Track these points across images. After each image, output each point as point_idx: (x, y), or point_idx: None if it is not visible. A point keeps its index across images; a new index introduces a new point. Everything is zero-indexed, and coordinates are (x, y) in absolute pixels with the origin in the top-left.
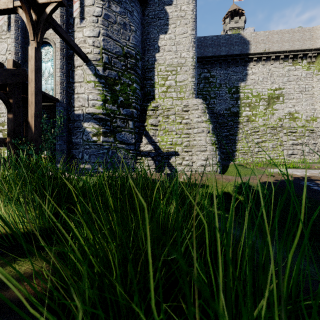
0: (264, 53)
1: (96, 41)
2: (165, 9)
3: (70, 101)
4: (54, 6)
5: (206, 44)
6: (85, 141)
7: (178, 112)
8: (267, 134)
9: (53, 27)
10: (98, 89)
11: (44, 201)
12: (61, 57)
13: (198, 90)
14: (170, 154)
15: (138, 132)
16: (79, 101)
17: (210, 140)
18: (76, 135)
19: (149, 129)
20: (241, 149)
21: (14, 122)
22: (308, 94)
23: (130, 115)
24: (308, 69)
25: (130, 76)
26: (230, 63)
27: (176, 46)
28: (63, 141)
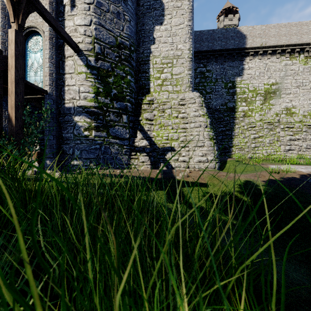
0: (261, 48)
1: (88, 30)
2: None
3: (60, 94)
4: None
5: (202, 38)
6: (76, 135)
7: (174, 106)
8: (264, 130)
9: (38, 10)
10: (90, 80)
11: None
12: (50, 46)
13: (194, 85)
14: (166, 149)
15: (132, 126)
16: (70, 93)
17: (208, 135)
18: (67, 129)
19: (144, 124)
20: (238, 145)
21: None
22: (306, 89)
23: (124, 109)
24: (306, 63)
25: (124, 68)
26: (226, 58)
27: (172, 37)
28: (53, 135)
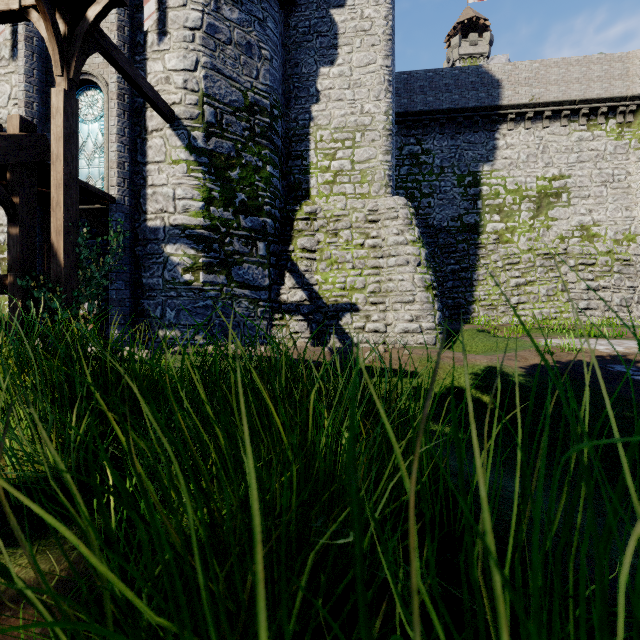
0: (531, 106)
1: (191, 79)
2: (331, 15)
3: (138, 202)
4: (103, 5)
5: (413, 86)
6: (168, 282)
7: (357, 224)
8: (537, 269)
9: (102, 49)
10: (195, 176)
11: (70, 412)
12: (119, 111)
13: (398, 180)
14: (340, 308)
15: (276, 264)
16: (157, 201)
17: (422, 281)
18: (151, 270)
19: (298, 259)
20: (484, 299)
21: (22, 244)
22: (619, 188)
23: (260, 230)
24: (619, 137)
25: (259, 150)
26: (461, 126)
27: (353, 90)
28: (124, 282)
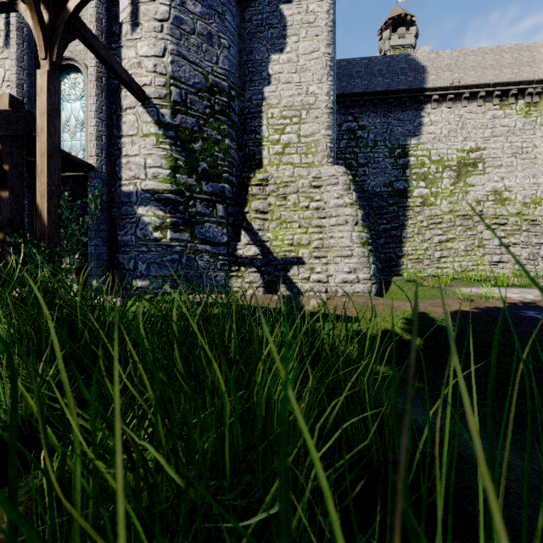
0: (451, 88)
1: (160, 64)
2: (281, 9)
3: (114, 170)
4: None
5: (350, 72)
6: (140, 239)
7: (303, 189)
8: (457, 228)
9: (81, 36)
10: (163, 148)
11: (37, 358)
12: (97, 91)
13: (338, 152)
14: (289, 261)
15: (233, 223)
16: (130, 169)
17: (358, 238)
18: (125, 228)
19: (252, 219)
20: (412, 254)
21: (11, 206)
22: (527, 159)
23: (220, 194)
24: (527, 115)
25: (219, 125)
26: (392, 105)
27: (299, 74)
28: (102, 239)
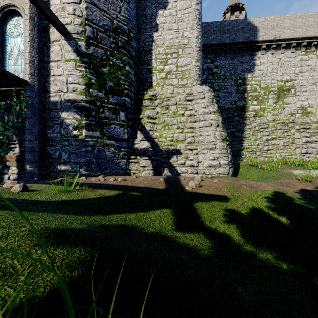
0: (274, 41)
1: (78, 9)
2: None
3: (45, 85)
4: None
5: (209, 30)
6: (63, 135)
7: (180, 102)
8: (278, 131)
9: None
10: (80, 69)
11: None
12: (31, 27)
13: None
14: (170, 152)
15: (131, 125)
16: (56, 85)
17: (220, 135)
18: (52, 128)
19: (145, 123)
20: (249, 147)
21: None
22: None
23: (122, 105)
24: None
25: (121, 56)
26: (235, 52)
27: (177, 23)
28: (34, 135)
